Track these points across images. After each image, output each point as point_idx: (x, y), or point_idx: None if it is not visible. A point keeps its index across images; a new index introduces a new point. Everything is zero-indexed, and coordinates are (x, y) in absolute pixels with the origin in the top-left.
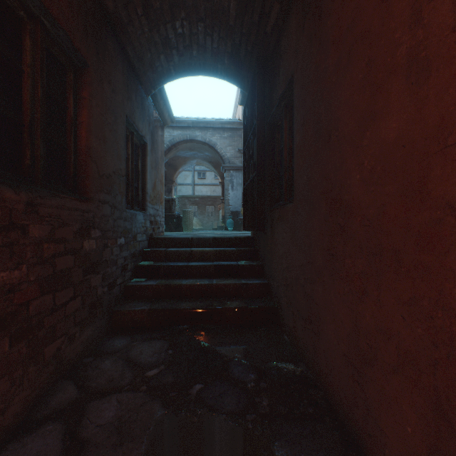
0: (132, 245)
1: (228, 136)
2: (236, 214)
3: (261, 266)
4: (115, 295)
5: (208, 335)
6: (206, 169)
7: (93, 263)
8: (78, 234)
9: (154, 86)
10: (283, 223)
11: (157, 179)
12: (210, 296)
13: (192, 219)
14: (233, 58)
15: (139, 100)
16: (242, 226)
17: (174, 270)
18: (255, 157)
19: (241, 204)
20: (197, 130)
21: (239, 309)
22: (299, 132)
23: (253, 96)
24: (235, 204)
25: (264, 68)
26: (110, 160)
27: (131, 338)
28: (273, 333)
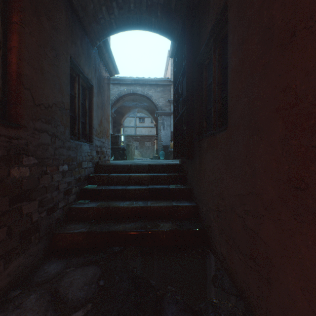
0: (76, 171)
1: (160, 90)
2: (166, 147)
3: (189, 189)
4: (56, 218)
5: (141, 259)
6: (145, 116)
7: (26, 190)
8: (2, 161)
9: (98, 38)
10: (214, 151)
11: (103, 118)
12: (145, 217)
13: (133, 150)
14: (165, 10)
15: (84, 47)
16: (171, 156)
17: (113, 193)
18: (184, 94)
19: (170, 140)
20: (137, 86)
21: (171, 232)
22: (236, 54)
23: (182, 43)
24: (165, 140)
25: (193, 13)
26: (50, 92)
27: (67, 262)
28: (205, 257)
